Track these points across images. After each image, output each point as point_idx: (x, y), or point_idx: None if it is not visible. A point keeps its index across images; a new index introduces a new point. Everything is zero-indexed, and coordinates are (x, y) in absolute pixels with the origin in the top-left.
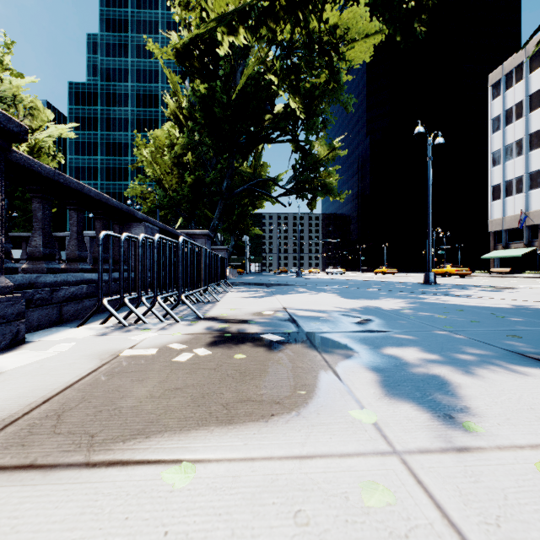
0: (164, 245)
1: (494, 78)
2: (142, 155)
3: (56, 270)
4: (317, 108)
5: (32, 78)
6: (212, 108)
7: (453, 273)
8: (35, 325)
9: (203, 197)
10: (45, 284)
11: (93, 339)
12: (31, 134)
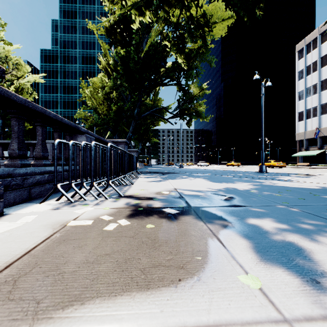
0: (98, 148)
1: (299, 46)
2: (85, 93)
3: (27, 165)
4: (193, 64)
5: (17, 46)
6: (128, 64)
7: (275, 165)
8: (12, 202)
9: (122, 119)
10: (19, 174)
11: (49, 212)
12: (17, 80)
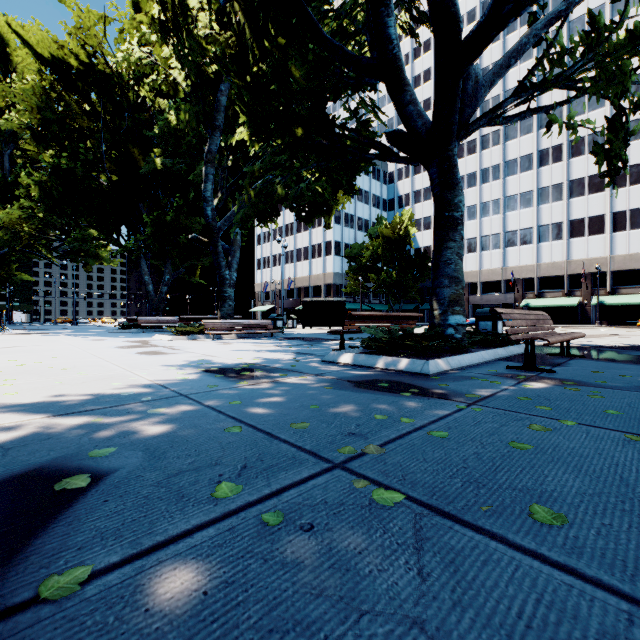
0: None
1: None
2: None
3: None
4: None
5: None
6: None
7: None
8: None
9: None
10: None
11: None
12: None
